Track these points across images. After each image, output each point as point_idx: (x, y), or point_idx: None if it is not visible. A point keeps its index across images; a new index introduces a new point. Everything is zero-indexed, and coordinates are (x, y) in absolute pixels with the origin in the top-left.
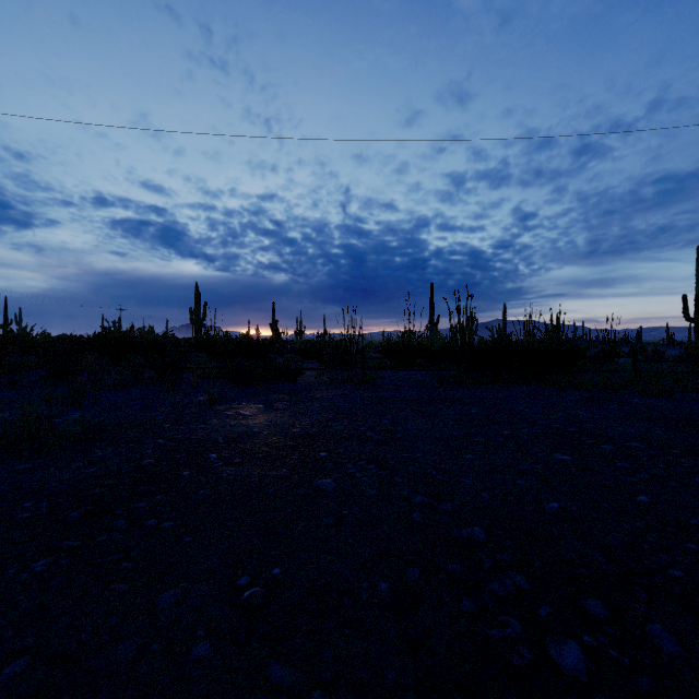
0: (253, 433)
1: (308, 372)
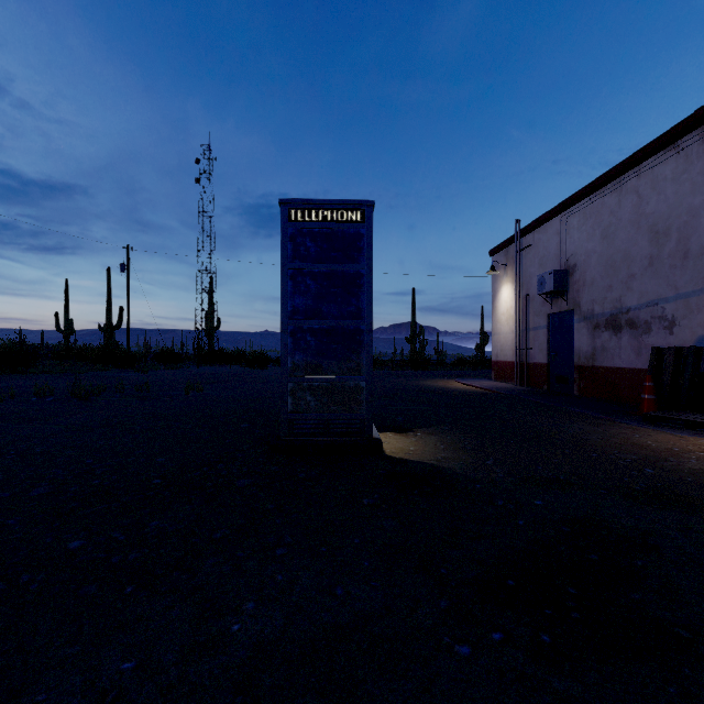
0: None
1: None
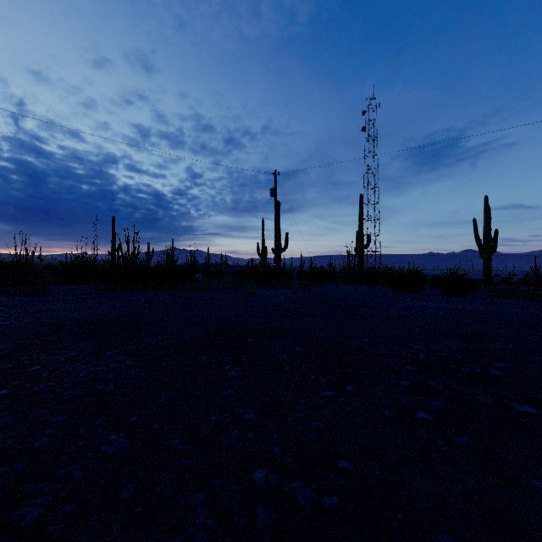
0: None
1: None
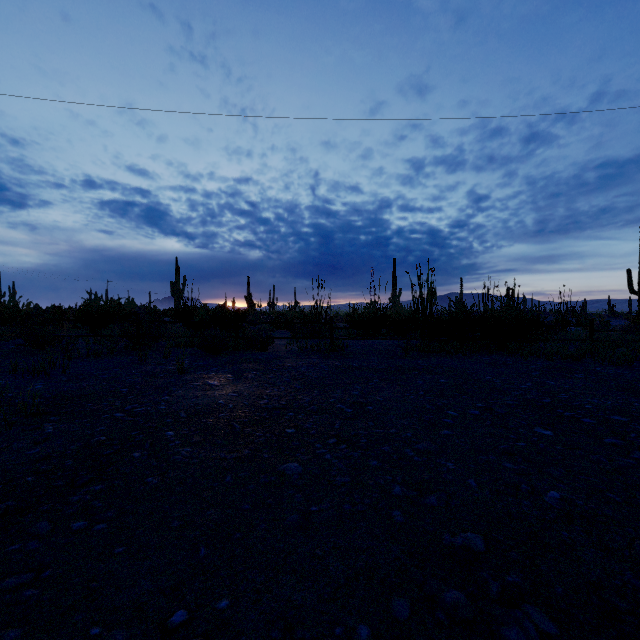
0: (218, 405)
1: (279, 341)
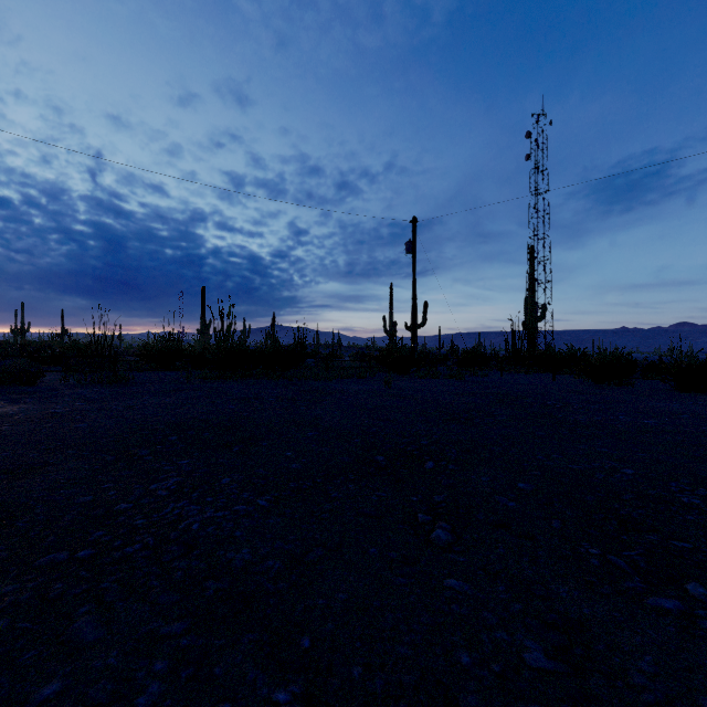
0: (11, 414)
1: (48, 377)
